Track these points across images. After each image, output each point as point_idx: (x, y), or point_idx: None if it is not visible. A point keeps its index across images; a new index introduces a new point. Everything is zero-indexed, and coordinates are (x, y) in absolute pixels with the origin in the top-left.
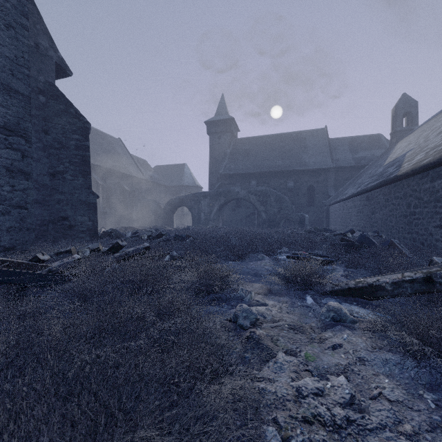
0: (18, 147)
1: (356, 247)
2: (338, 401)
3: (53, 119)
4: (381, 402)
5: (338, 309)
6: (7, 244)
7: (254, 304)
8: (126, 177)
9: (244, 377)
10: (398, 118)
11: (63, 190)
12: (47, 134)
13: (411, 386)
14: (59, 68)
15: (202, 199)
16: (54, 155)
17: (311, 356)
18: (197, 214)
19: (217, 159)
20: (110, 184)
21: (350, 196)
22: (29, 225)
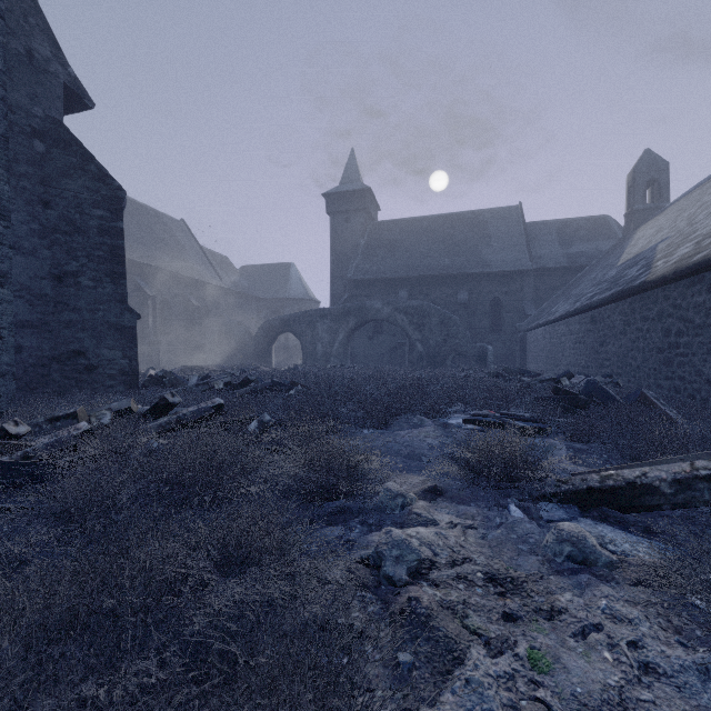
0: None
1: (582, 404)
2: None
3: (59, 181)
4: None
5: (578, 537)
6: None
7: (412, 523)
8: (193, 283)
9: None
10: (638, 189)
11: (76, 304)
12: (48, 207)
13: None
14: (71, 94)
15: (318, 320)
16: (61, 243)
17: (542, 659)
18: (310, 345)
19: (344, 256)
20: (166, 296)
21: (563, 316)
22: (5, 367)
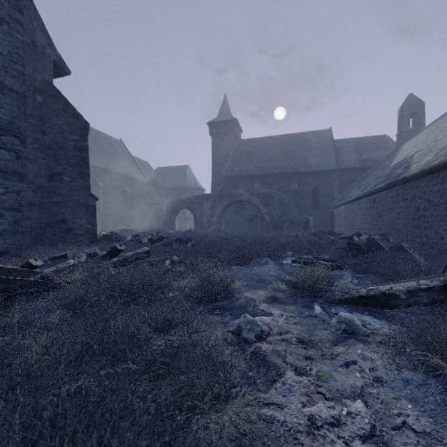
0: (12, 147)
1: (364, 251)
2: (357, 433)
3: (50, 118)
4: (406, 434)
5: (349, 320)
6: (0, 248)
7: (259, 314)
8: (127, 179)
9: (250, 405)
10: (405, 119)
11: (61, 192)
12: (44, 134)
13: (438, 413)
14: (57, 66)
15: (204, 201)
16: (52, 156)
17: (323, 376)
18: (199, 216)
19: (220, 161)
20: (110, 186)
21: (356, 198)
22: (23, 228)
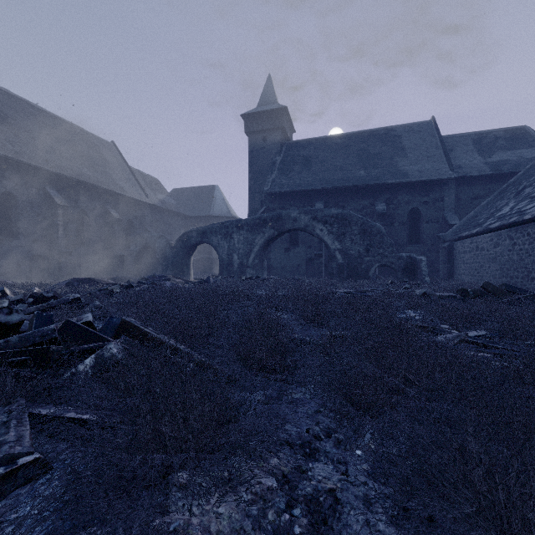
0: None
1: None
2: None
3: None
4: None
5: None
6: None
7: None
8: (115, 197)
9: None
10: None
11: None
12: None
13: None
14: None
15: (234, 231)
16: None
17: None
18: (226, 256)
19: (261, 173)
20: (84, 208)
21: None
22: None
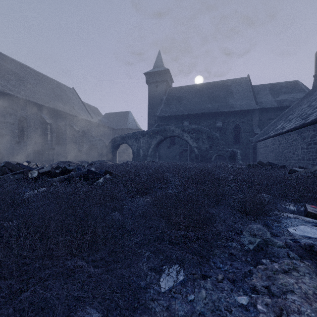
0: None
1: None
2: None
3: None
4: None
5: None
6: None
7: None
8: (76, 119)
9: None
10: None
11: None
12: None
13: None
14: None
15: (140, 137)
16: None
17: None
18: (136, 150)
19: (155, 105)
20: (60, 124)
21: (296, 127)
22: None
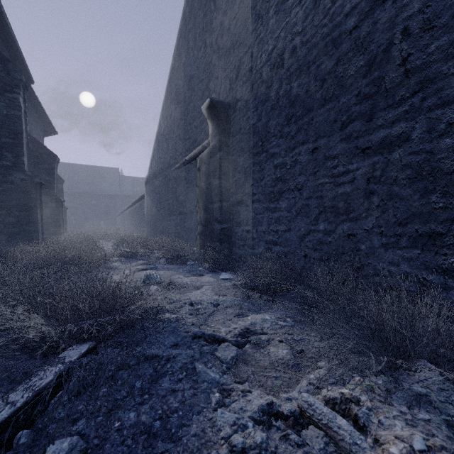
0: None
1: None
2: None
3: None
4: None
5: None
6: None
7: None
8: None
9: None
10: None
11: None
12: None
13: None
14: None
15: None
16: None
17: None
18: None
19: None
20: None
21: (119, 214)
22: None
